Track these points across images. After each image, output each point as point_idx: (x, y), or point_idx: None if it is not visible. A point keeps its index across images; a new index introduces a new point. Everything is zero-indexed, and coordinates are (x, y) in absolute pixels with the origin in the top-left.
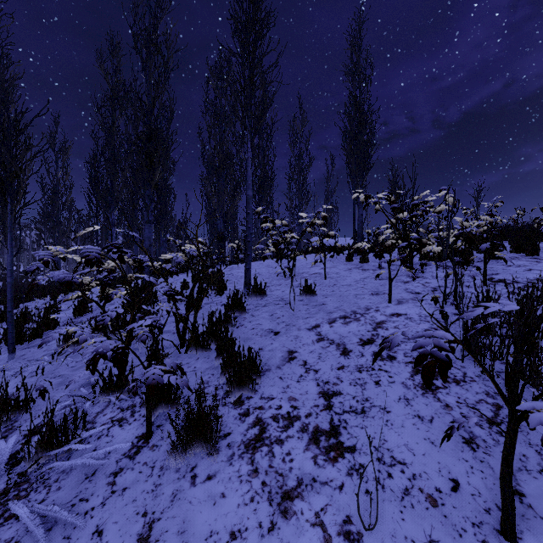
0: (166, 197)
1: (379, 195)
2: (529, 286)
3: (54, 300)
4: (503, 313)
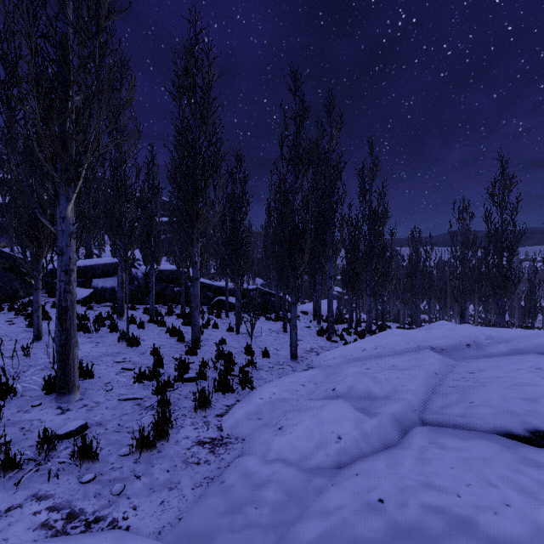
0: None
1: None
2: None
3: None
4: None
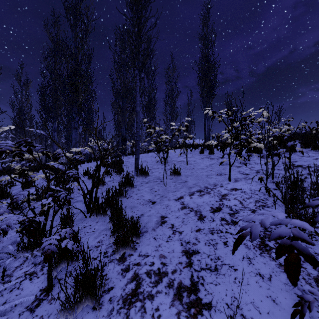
0: (89, 113)
1: (221, 111)
2: (318, 169)
3: (11, 179)
4: (306, 188)
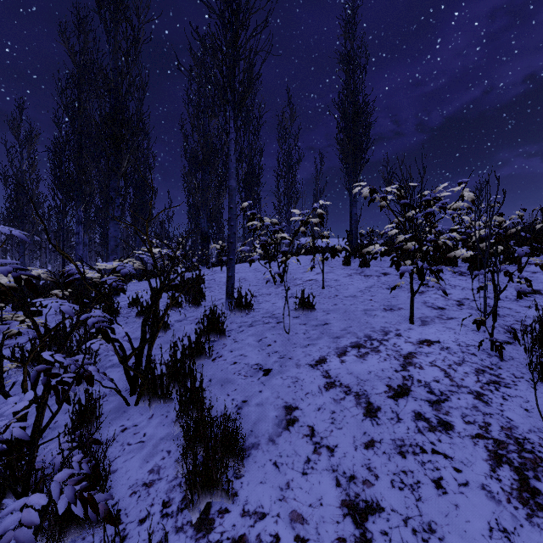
0: (143, 192)
1: (387, 188)
2: None
3: None
4: None
